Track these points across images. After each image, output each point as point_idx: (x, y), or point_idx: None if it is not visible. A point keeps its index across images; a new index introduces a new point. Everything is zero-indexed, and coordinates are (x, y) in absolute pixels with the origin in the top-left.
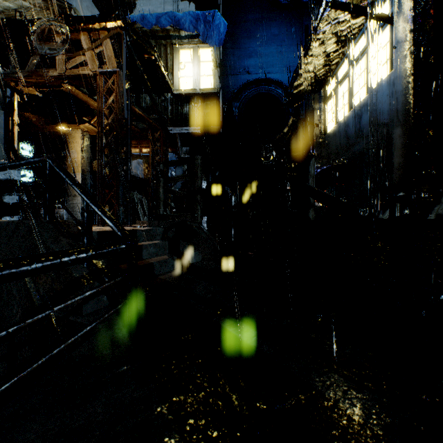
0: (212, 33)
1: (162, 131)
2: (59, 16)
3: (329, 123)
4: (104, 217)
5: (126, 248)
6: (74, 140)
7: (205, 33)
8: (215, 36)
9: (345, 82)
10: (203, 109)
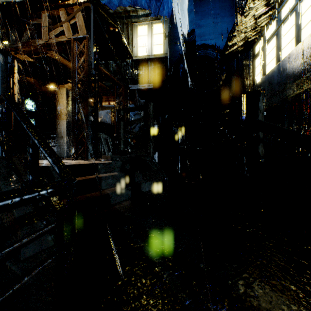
0: (162, 9)
1: (124, 87)
2: None
3: (257, 76)
4: (44, 152)
5: (52, 192)
6: (61, 96)
7: (156, 9)
8: (164, 11)
9: (272, 40)
10: (155, 70)
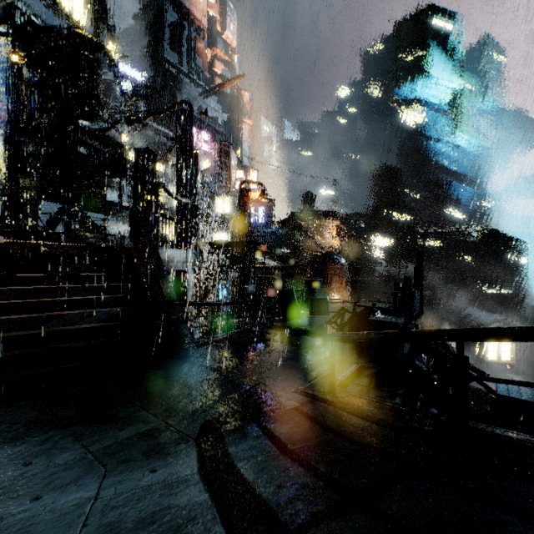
0: None
1: None
2: None
3: None
4: None
5: None
6: None
7: None
8: None
9: None
10: None
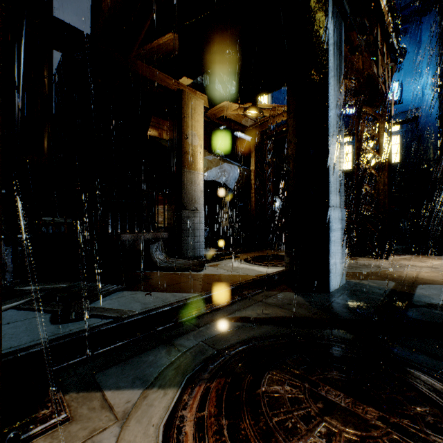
0: None
1: (272, 142)
2: (397, 16)
3: None
4: None
5: None
6: (194, 114)
7: None
8: None
9: (347, 147)
10: None
